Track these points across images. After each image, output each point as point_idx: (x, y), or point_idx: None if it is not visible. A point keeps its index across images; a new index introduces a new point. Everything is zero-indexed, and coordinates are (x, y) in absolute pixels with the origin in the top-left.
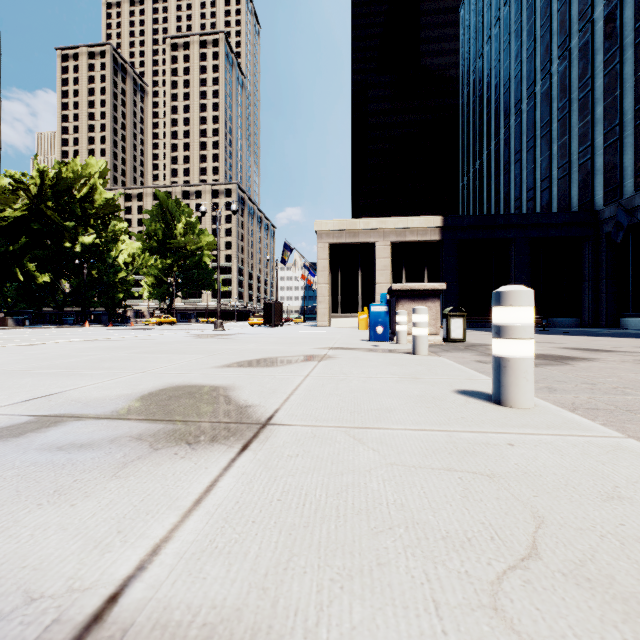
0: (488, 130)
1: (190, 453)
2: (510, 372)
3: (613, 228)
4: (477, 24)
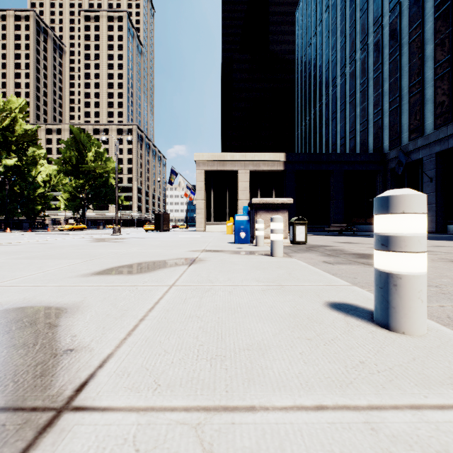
0: (314, 96)
1: None
2: (402, 292)
3: (396, 165)
4: (307, 23)
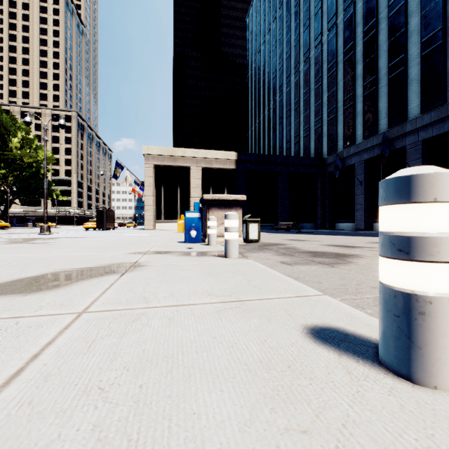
0: (263, 101)
1: None
2: (434, 323)
3: (334, 169)
4: (257, 31)
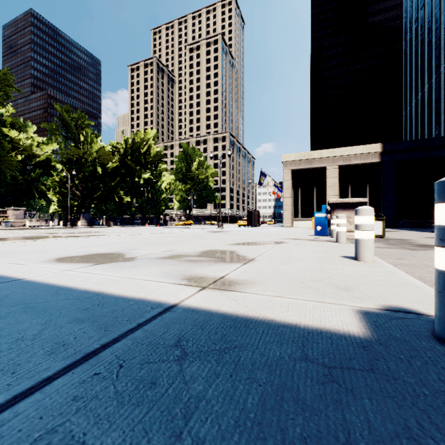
0: (429, 67)
1: (228, 264)
2: (360, 245)
3: None
4: None
